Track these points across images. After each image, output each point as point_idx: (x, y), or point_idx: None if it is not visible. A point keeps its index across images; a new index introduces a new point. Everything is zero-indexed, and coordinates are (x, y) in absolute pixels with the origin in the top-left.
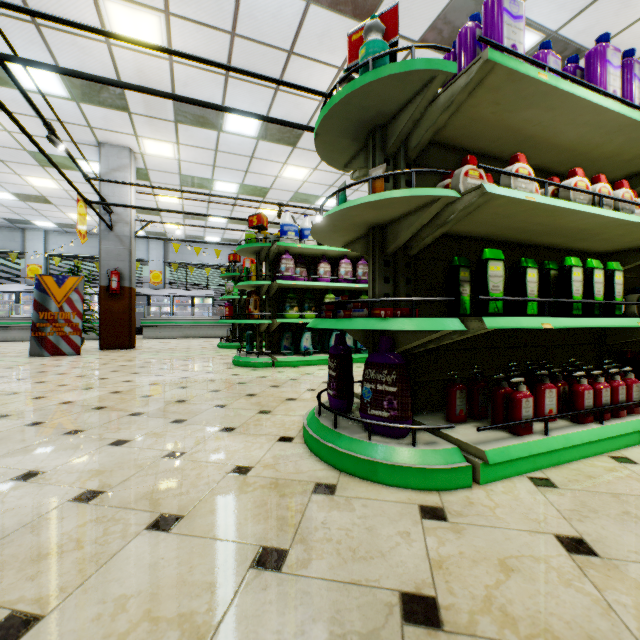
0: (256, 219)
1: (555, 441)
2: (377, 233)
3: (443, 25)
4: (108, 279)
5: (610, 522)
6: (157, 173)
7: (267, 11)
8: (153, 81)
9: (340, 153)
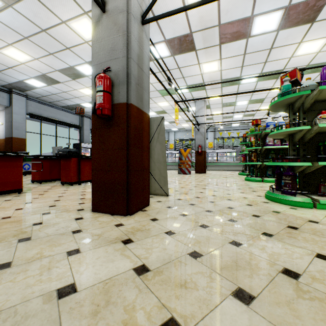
0: (254, 121)
1: None
2: (290, 136)
3: None
4: (197, 148)
5: None
6: (213, 105)
7: (258, 42)
8: (214, 78)
9: (279, 110)
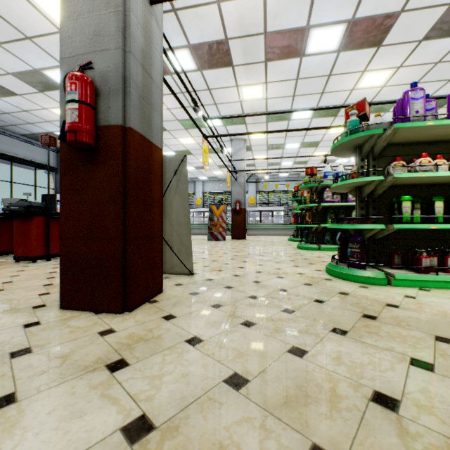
0: (309, 170)
1: (440, 278)
2: (357, 190)
3: (441, 25)
4: (235, 205)
5: (435, 297)
6: (255, 146)
7: (315, 64)
8: (257, 109)
9: (343, 154)
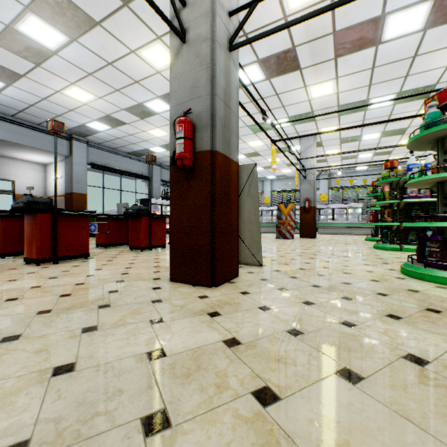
0: (389, 164)
1: None
2: (439, 185)
3: None
4: (303, 203)
5: None
6: (326, 141)
7: (394, 49)
8: (327, 104)
9: (423, 147)
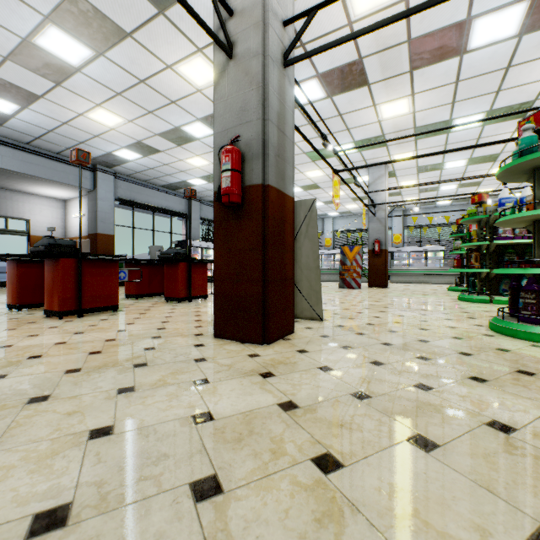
0: (476, 197)
1: None
2: (535, 224)
3: None
4: (372, 245)
5: None
6: (400, 171)
7: (483, 59)
8: (402, 126)
9: (517, 179)
